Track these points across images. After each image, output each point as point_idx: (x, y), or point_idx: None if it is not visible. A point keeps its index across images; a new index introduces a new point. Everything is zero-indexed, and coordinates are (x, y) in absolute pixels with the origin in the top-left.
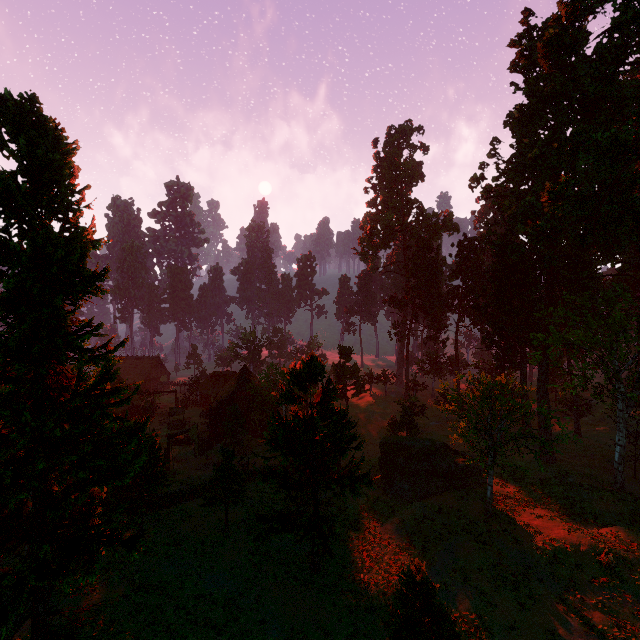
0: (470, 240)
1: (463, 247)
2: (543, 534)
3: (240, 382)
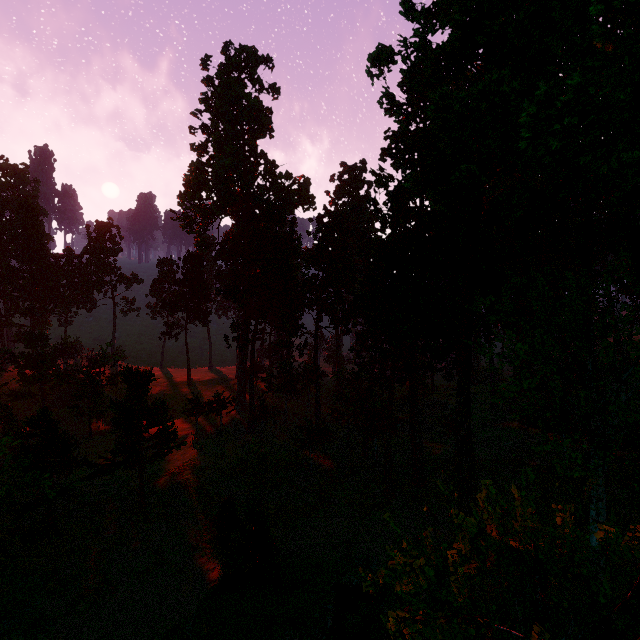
0: (332, 215)
1: (323, 224)
2: None
3: None
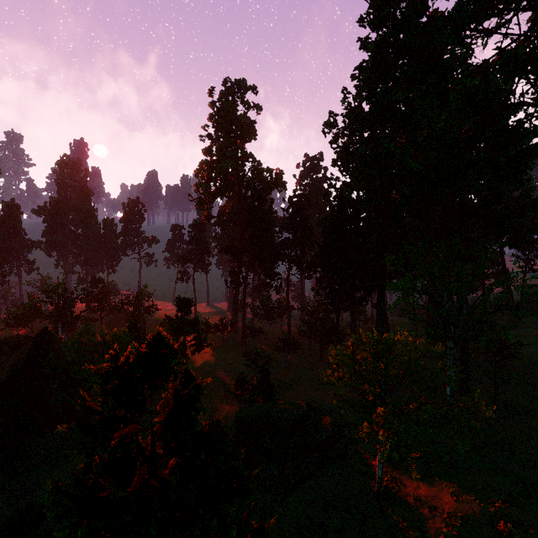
0: (299, 197)
1: (293, 202)
2: (438, 509)
3: (30, 357)
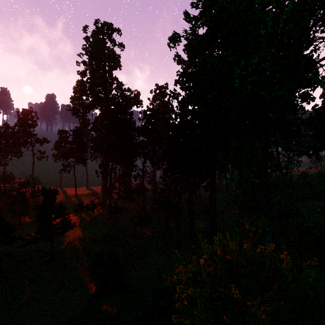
0: (151, 110)
1: (147, 115)
2: None
3: None
